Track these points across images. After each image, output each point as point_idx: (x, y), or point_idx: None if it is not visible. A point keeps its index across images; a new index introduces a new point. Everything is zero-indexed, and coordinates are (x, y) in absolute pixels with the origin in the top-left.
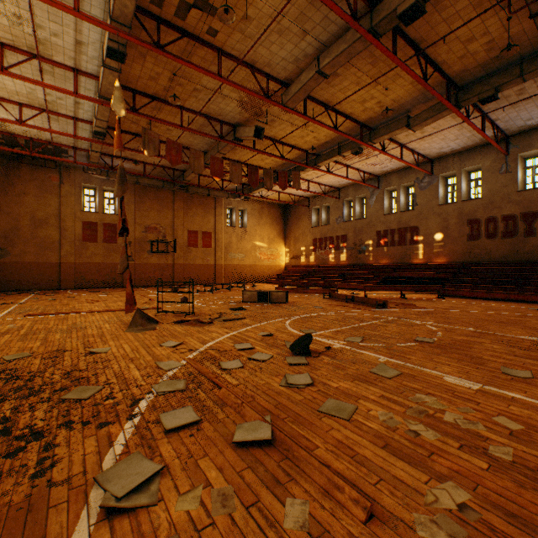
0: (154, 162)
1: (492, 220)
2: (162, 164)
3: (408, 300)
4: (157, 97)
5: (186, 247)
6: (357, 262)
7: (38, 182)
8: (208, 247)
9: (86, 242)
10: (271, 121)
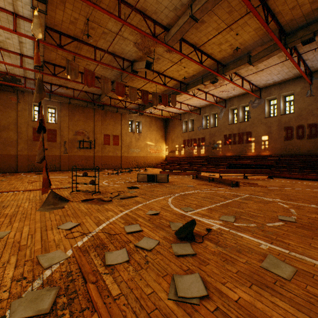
0: (80, 89)
1: (300, 127)
2: (85, 90)
3: (249, 180)
4: (77, 39)
5: (102, 145)
6: (211, 154)
7: (2, 101)
8: (116, 145)
9: (35, 141)
10: (157, 59)
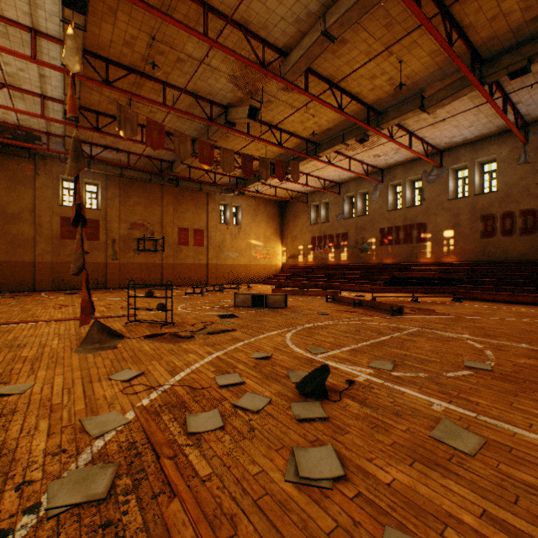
0: (138, 152)
1: (508, 215)
2: (148, 154)
3: (422, 304)
4: (135, 70)
5: (176, 245)
6: (359, 262)
7: (9, 173)
8: (199, 245)
9: (64, 239)
10: (267, 102)
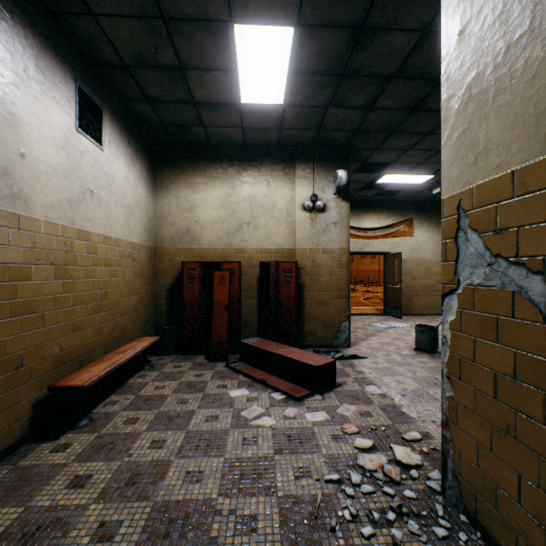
0: None
1: None
2: None
3: None
4: None
5: (358, 258)
6: None
7: None
8: (373, 258)
9: None
10: None
